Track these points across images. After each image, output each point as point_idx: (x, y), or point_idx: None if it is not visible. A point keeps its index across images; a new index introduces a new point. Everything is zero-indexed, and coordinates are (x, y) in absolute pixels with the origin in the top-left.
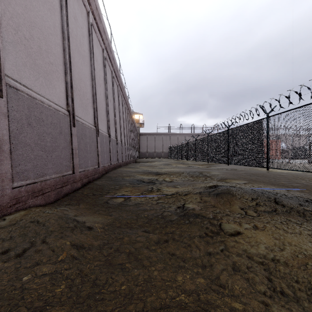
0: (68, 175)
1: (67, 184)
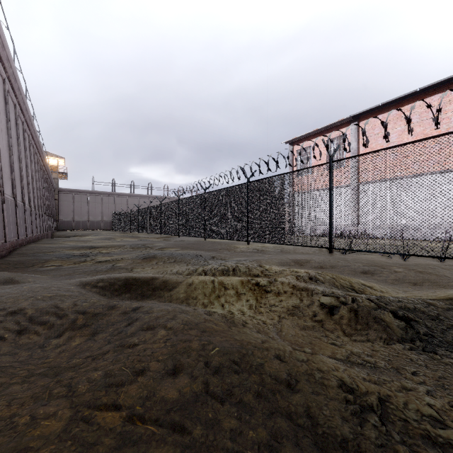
0: None
1: None
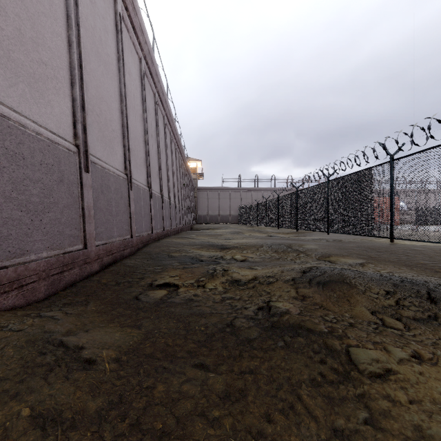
0: (74, 252)
1: (72, 266)
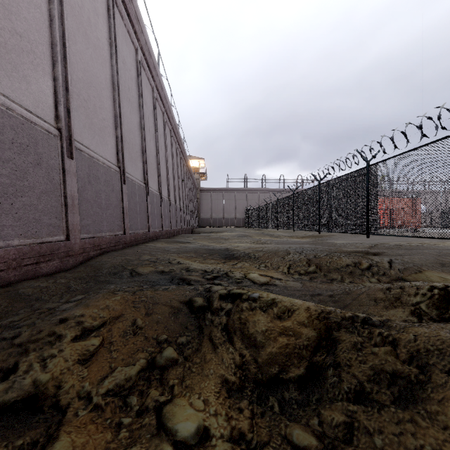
0: None
1: None
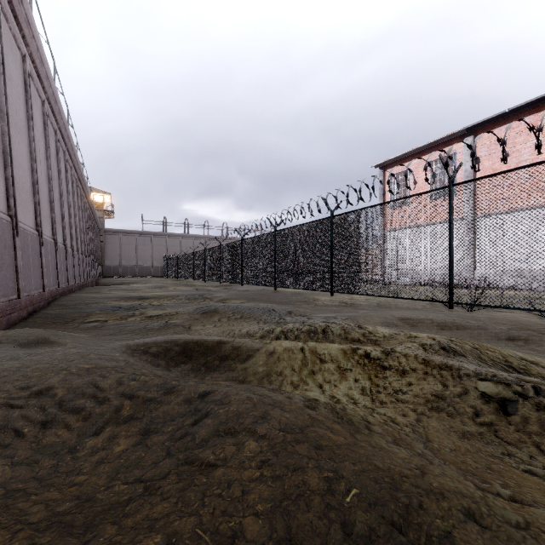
0: (15, 300)
1: (15, 310)
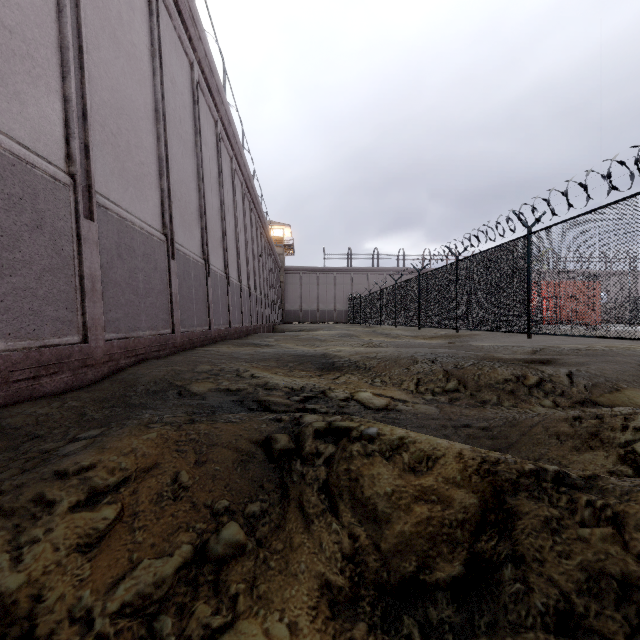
0: None
1: None
